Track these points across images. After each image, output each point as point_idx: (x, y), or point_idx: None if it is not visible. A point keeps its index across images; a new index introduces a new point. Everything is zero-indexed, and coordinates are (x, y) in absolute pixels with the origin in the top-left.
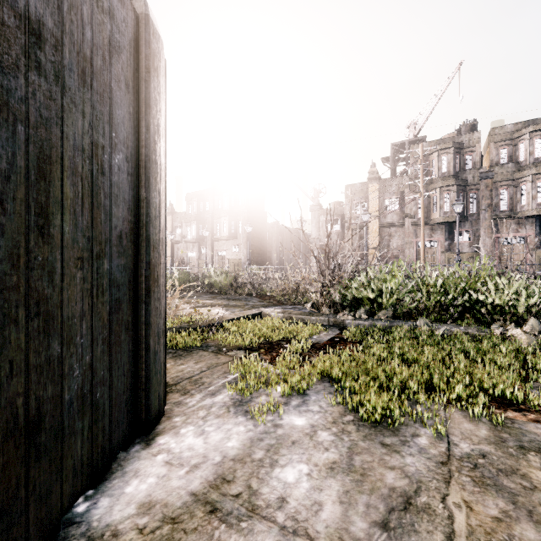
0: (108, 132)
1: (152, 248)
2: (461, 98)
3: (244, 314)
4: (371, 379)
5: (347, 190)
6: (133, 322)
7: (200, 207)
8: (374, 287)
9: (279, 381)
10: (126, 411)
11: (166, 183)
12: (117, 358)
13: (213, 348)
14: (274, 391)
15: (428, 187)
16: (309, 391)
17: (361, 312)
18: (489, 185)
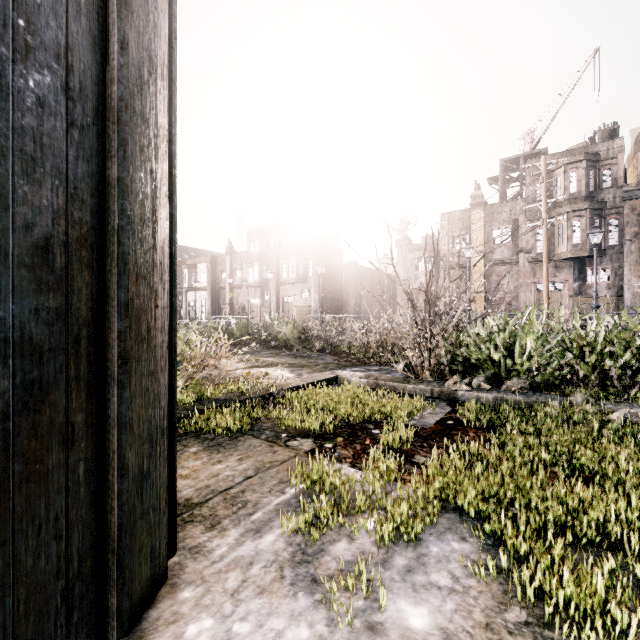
0: (0, 8)
1: (134, 278)
2: (596, 95)
3: (314, 380)
4: (537, 514)
5: (443, 220)
6: (90, 422)
7: (264, 245)
8: (501, 345)
9: (370, 509)
10: (65, 609)
11: (175, 168)
12: (36, 509)
13: (268, 433)
14: (362, 529)
15: (551, 212)
16: (425, 533)
17: (480, 379)
18: (636, 208)
